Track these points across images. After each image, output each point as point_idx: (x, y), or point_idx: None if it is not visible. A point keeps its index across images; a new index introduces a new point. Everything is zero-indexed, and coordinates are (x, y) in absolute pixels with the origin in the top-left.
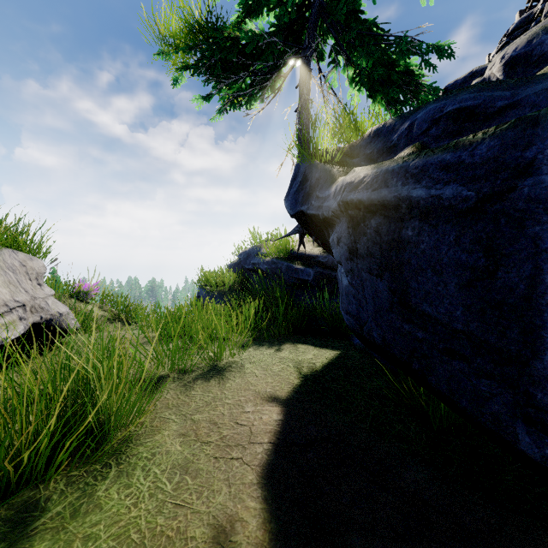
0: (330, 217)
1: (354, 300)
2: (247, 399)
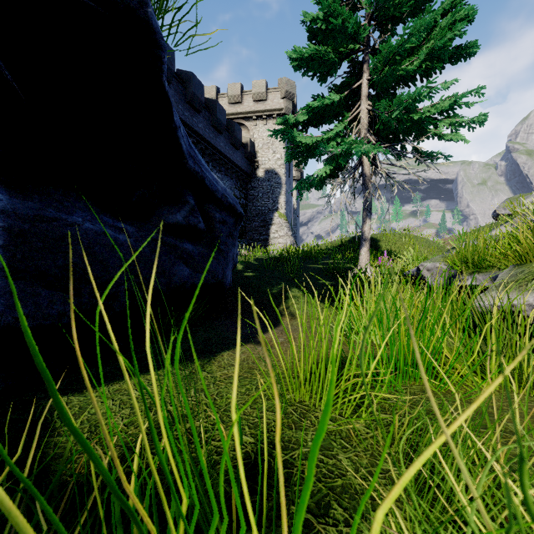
0: (216, 197)
1: (214, 261)
2: (281, 344)
